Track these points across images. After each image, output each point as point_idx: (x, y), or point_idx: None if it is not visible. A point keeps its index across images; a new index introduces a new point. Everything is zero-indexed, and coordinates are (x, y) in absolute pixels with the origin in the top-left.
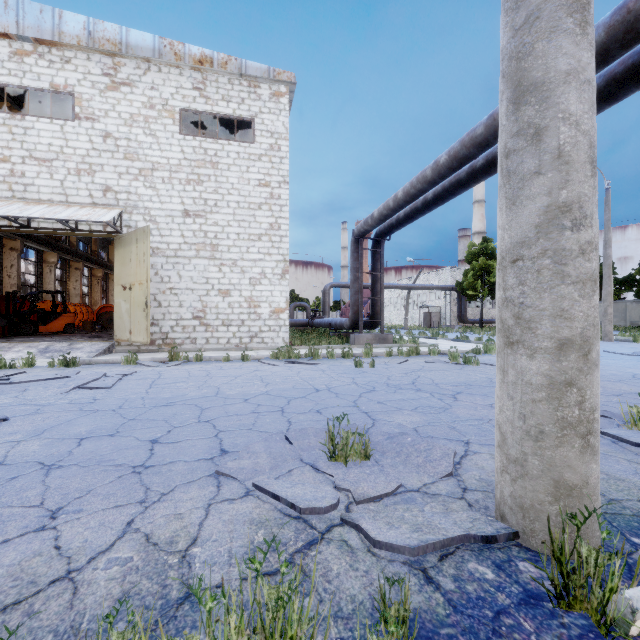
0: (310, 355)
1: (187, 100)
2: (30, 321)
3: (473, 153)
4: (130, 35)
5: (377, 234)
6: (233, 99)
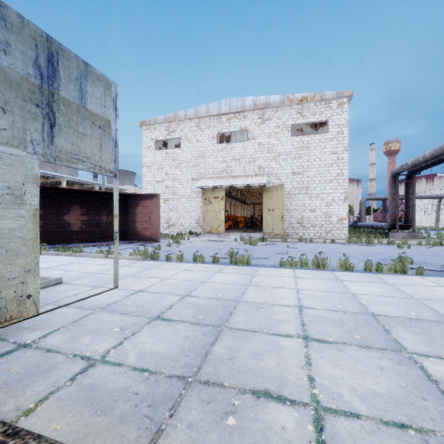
0: (368, 242)
1: (294, 120)
2: None
3: None
4: (270, 98)
5: (409, 171)
6: (317, 113)
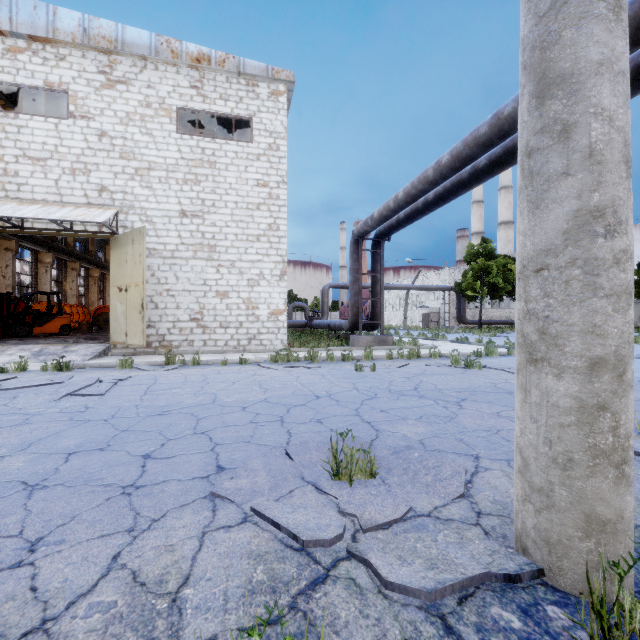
0: (309, 358)
1: (184, 99)
2: (25, 323)
3: (476, 153)
4: (126, 32)
5: (377, 235)
6: (231, 98)
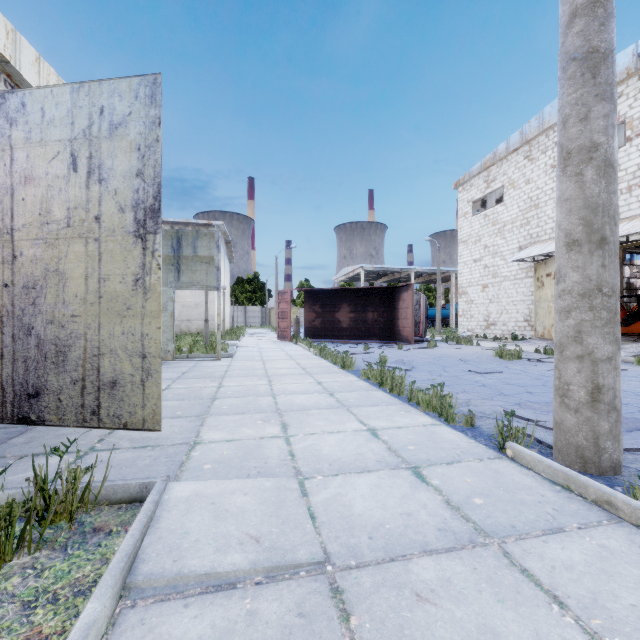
0: None
1: None
2: None
3: None
4: None
5: None
6: None
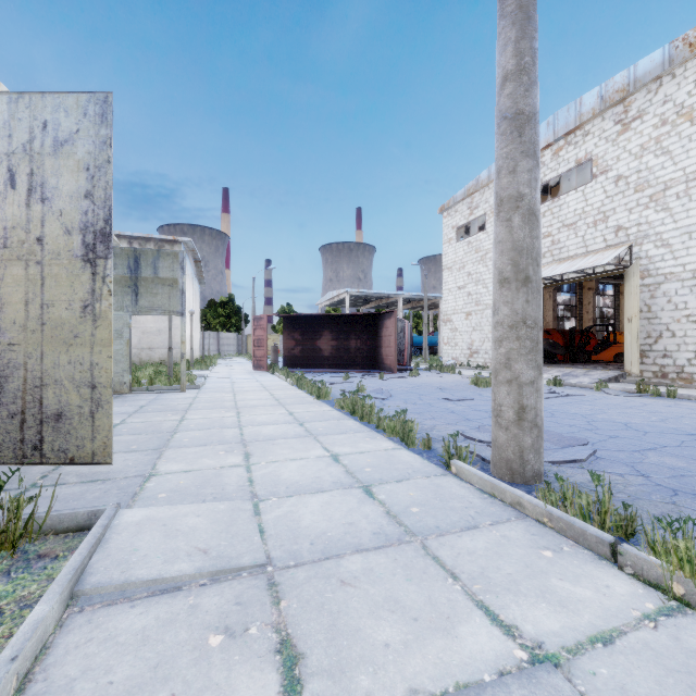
0: None
1: None
2: (585, 351)
3: None
4: (637, 69)
5: None
6: None
